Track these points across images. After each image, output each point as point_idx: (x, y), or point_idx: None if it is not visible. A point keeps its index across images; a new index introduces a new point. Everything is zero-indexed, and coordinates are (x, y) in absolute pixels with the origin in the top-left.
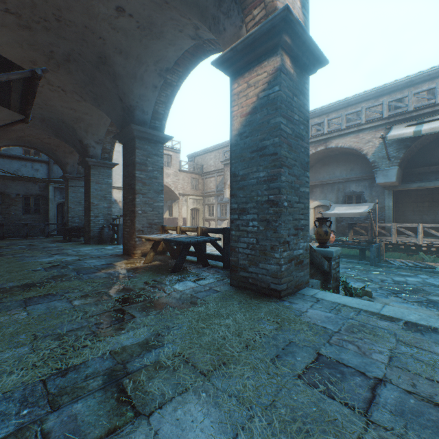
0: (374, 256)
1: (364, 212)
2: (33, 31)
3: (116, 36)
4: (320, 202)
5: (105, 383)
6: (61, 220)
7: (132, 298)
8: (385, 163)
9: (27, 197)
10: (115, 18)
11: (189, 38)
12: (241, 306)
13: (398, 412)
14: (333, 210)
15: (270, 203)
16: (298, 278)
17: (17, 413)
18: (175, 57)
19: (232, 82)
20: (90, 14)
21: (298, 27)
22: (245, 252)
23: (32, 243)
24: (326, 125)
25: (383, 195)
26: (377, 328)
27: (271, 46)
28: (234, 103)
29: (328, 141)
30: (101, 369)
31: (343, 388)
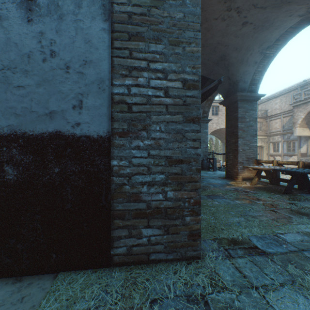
0: None
1: None
2: None
3: (236, 40)
4: None
5: None
6: None
7: (273, 205)
8: None
9: None
10: (239, 30)
11: (297, 17)
12: None
13: None
14: None
15: None
16: None
17: (280, 245)
18: (277, 36)
19: None
20: (223, 35)
21: None
22: None
23: None
24: None
25: None
26: None
27: None
28: None
29: None
30: (306, 239)
31: None
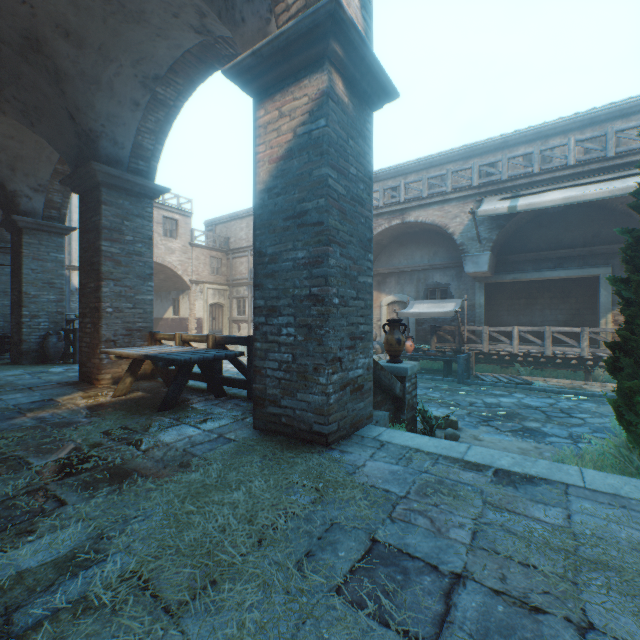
0: (462, 370)
1: (450, 312)
2: None
3: (57, 5)
4: (396, 296)
5: None
6: None
7: (71, 465)
8: (475, 247)
9: None
10: None
11: (192, 29)
12: (264, 466)
13: (481, 634)
14: (411, 309)
15: (313, 299)
16: (355, 412)
17: None
18: (169, 59)
19: (256, 107)
20: None
21: (353, 33)
22: (277, 375)
23: None
24: (403, 190)
25: (474, 288)
26: (459, 485)
27: (315, 57)
28: (260, 140)
29: (406, 213)
30: None
31: (404, 602)
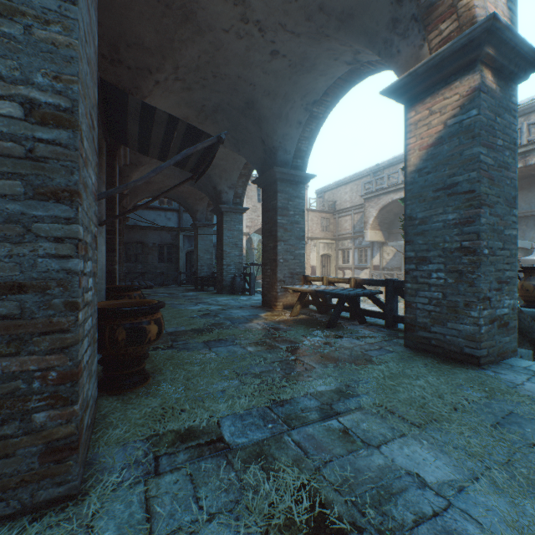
0: None
1: None
2: (192, 91)
3: (266, 79)
4: None
5: (321, 417)
6: (189, 269)
7: (300, 350)
8: None
9: (161, 246)
10: (268, 62)
11: (344, 64)
12: (429, 370)
13: None
14: None
15: (463, 251)
16: (501, 344)
17: (264, 425)
18: (324, 88)
19: (406, 110)
20: (245, 64)
21: (505, 33)
22: (426, 308)
23: (170, 291)
24: (524, 132)
25: None
26: None
27: (466, 63)
28: (410, 134)
29: (529, 155)
30: (311, 406)
31: None
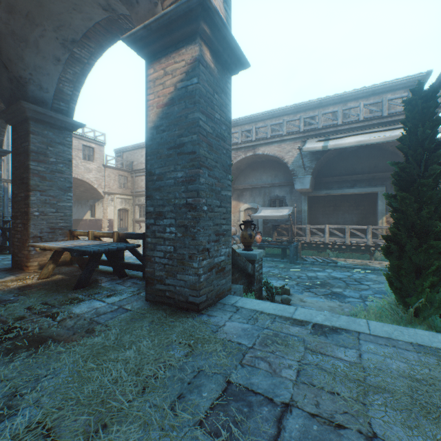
0: (293, 254)
1: (285, 215)
2: None
3: None
4: (250, 204)
5: None
6: None
7: None
8: (301, 172)
9: None
10: None
11: (100, 7)
12: (151, 329)
13: None
14: (260, 213)
15: (189, 207)
16: (219, 286)
17: None
18: (83, 28)
19: (147, 66)
20: None
21: (217, 18)
22: (162, 261)
23: None
24: (254, 132)
25: (300, 200)
26: (289, 337)
27: (190, 33)
28: (150, 90)
29: (256, 148)
30: None
31: (248, 429)
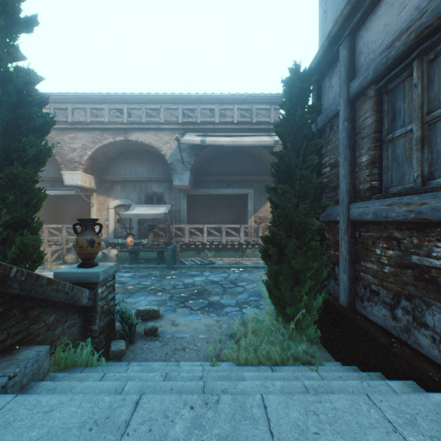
0: (170, 258)
1: (162, 214)
2: None
3: None
4: (122, 201)
5: None
6: None
7: None
8: (181, 167)
9: None
10: None
11: None
12: None
13: None
14: (132, 211)
15: None
16: None
17: None
18: None
19: None
20: None
21: None
22: None
23: None
24: (126, 113)
25: (180, 197)
26: None
27: None
28: None
29: (129, 132)
30: None
31: None
